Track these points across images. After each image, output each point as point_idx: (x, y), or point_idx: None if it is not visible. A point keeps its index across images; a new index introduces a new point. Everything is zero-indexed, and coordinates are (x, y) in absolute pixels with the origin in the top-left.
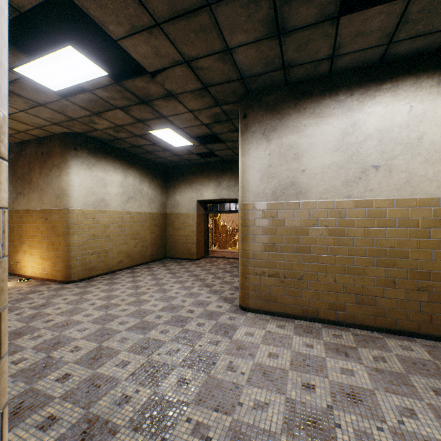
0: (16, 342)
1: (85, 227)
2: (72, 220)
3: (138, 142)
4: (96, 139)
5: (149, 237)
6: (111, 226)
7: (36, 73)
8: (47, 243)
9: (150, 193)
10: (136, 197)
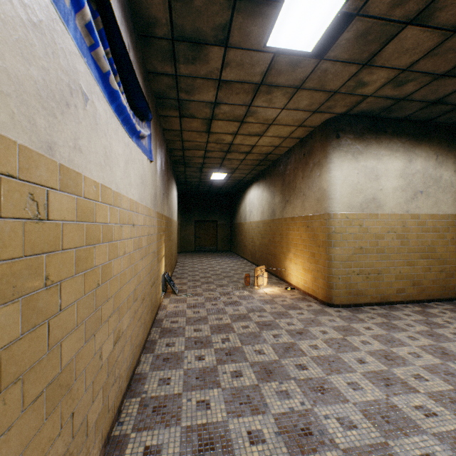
0: (262, 389)
1: (349, 237)
2: (333, 228)
3: (438, 91)
4: (362, 116)
5: (453, 256)
6: (384, 236)
7: (286, 33)
8: (308, 253)
9: (455, 181)
10: (428, 190)
